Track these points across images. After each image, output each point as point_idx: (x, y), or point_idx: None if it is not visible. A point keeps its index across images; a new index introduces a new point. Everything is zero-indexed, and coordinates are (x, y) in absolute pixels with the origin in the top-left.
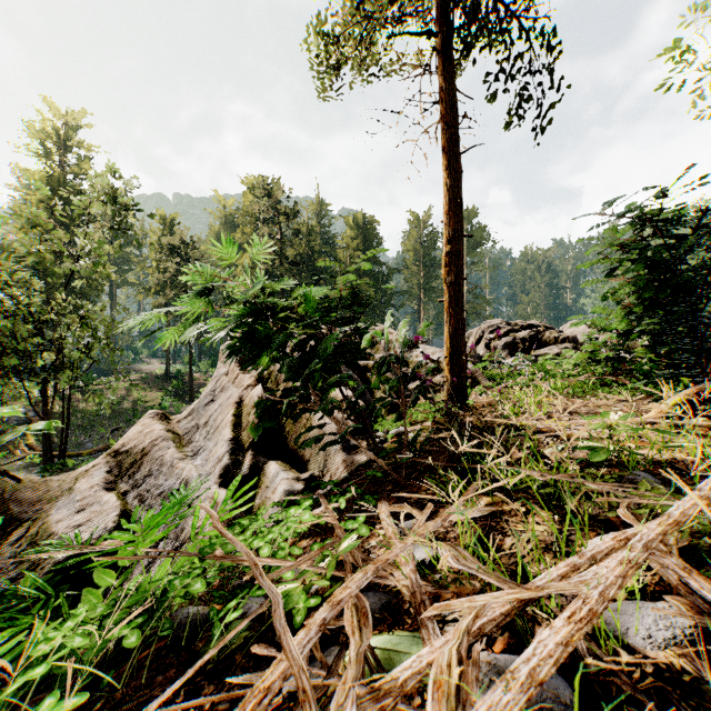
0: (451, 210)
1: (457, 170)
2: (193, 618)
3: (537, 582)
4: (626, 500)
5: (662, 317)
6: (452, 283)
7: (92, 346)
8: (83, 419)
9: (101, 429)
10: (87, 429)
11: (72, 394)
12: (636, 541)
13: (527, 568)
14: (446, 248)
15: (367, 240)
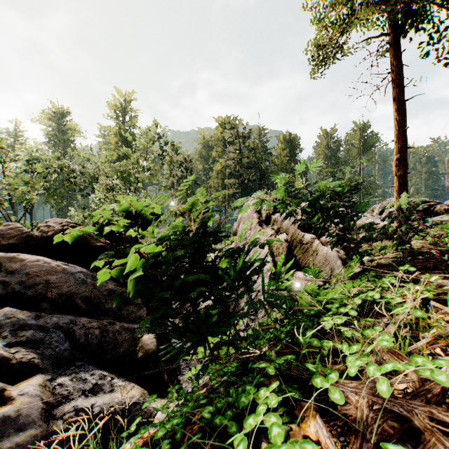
0: (400, 134)
1: (403, 110)
2: (361, 305)
3: None
4: None
5: None
6: (401, 176)
7: None
8: None
9: None
10: None
11: None
12: None
13: None
14: (396, 156)
15: (292, 149)
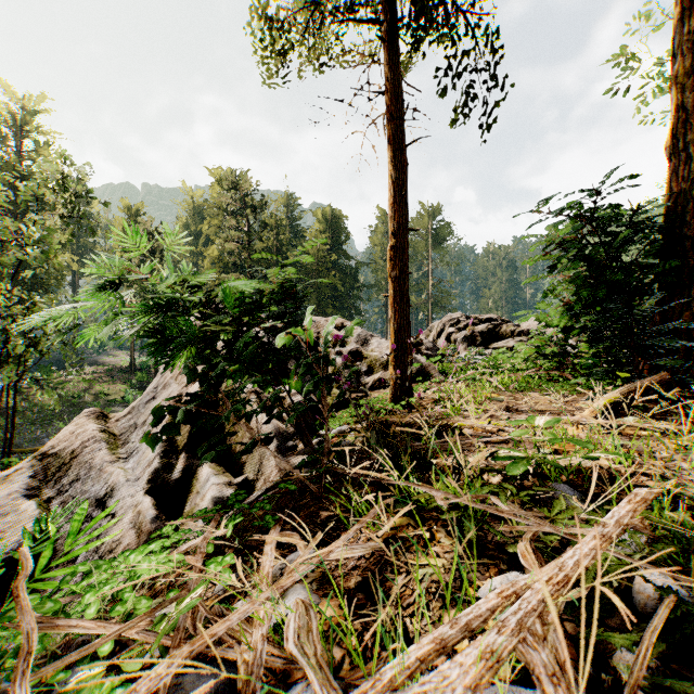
0: (396, 203)
1: (402, 162)
2: None
3: (386, 672)
4: (532, 528)
5: (599, 314)
6: (397, 278)
7: (40, 338)
8: (41, 413)
9: (59, 423)
10: (44, 424)
11: (30, 388)
12: (511, 613)
13: (387, 641)
14: (390, 241)
15: (335, 234)
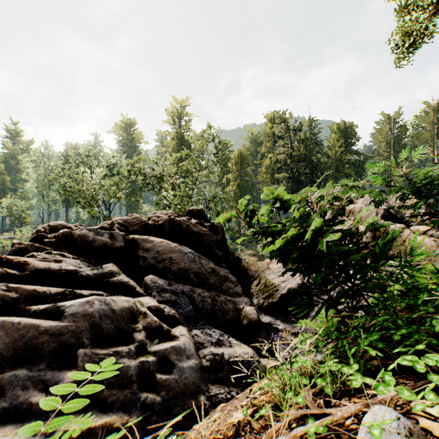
0: None
1: None
2: None
3: None
4: None
5: None
6: None
7: (221, 211)
8: None
9: None
10: None
11: None
12: None
13: None
14: None
15: (347, 139)
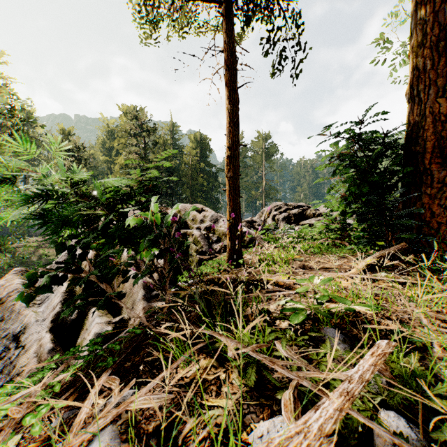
0: (231, 127)
1: (235, 99)
2: None
3: None
4: (300, 374)
5: (363, 203)
6: (231, 178)
7: None
8: None
9: None
10: (2, 276)
11: None
12: None
13: None
14: (227, 153)
15: (202, 150)
